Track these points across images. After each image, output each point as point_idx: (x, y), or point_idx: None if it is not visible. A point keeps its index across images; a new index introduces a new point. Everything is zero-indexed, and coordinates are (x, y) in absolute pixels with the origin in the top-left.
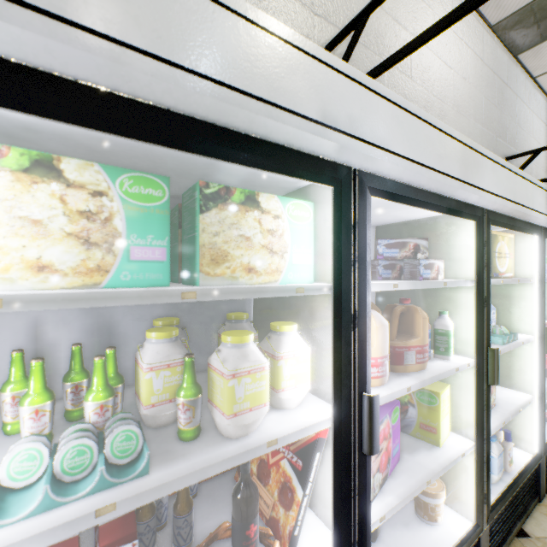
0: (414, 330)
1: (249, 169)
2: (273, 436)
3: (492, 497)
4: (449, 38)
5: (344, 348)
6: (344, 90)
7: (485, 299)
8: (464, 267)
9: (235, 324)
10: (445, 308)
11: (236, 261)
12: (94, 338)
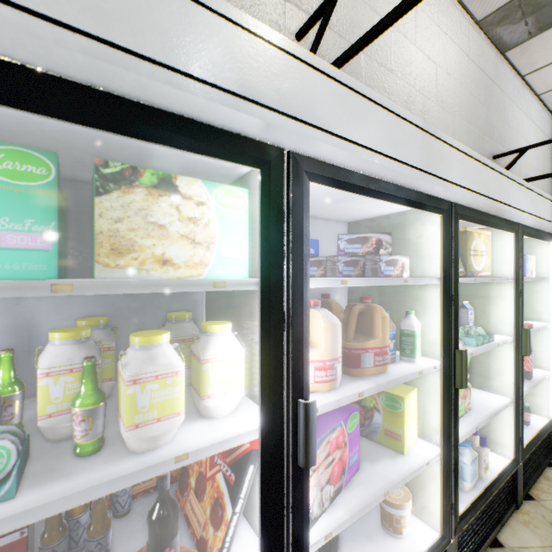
0: (373, 330)
1: (172, 151)
2: (185, 449)
3: (464, 506)
4: (433, 32)
5: (273, 349)
6: (272, 60)
7: (452, 298)
8: (432, 265)
9: (174, 324)
10: (414, 308)
11: (146, 251)
12: (10, 339)
